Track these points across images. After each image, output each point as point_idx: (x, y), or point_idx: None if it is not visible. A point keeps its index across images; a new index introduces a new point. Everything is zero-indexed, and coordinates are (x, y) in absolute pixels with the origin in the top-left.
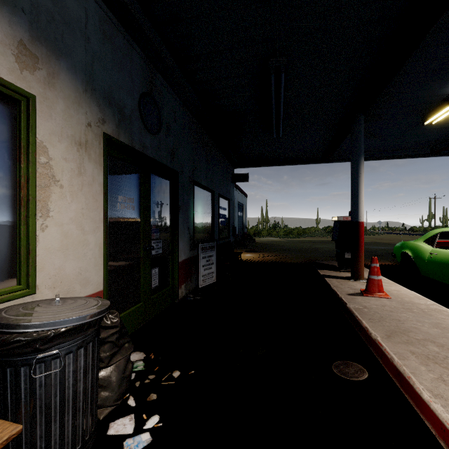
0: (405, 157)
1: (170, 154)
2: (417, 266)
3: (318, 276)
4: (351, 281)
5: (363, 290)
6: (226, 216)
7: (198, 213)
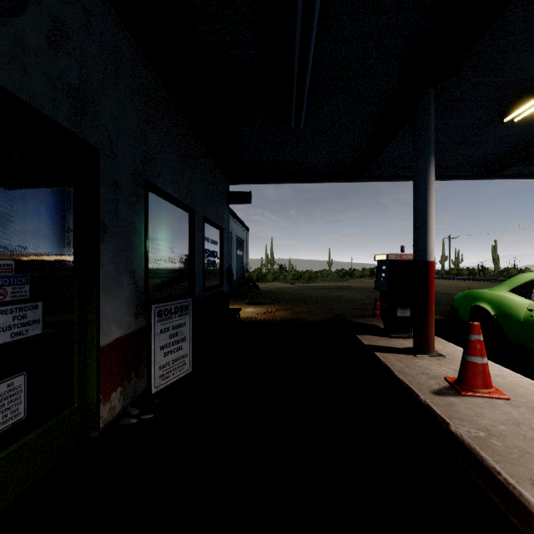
0: (455, 178)
1: (67, 98)
2: (501, 327)
3: (360, 345)
4: (417, 358)
5: (455, 382)
6: (218, 253)
7: (159, 245)
